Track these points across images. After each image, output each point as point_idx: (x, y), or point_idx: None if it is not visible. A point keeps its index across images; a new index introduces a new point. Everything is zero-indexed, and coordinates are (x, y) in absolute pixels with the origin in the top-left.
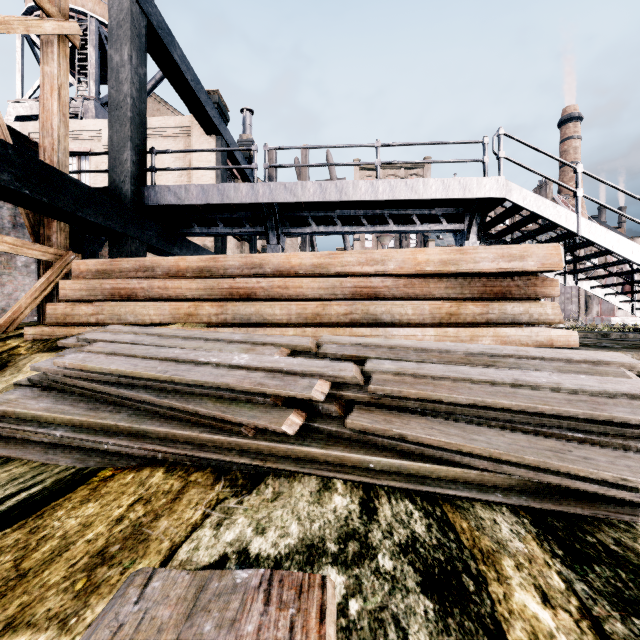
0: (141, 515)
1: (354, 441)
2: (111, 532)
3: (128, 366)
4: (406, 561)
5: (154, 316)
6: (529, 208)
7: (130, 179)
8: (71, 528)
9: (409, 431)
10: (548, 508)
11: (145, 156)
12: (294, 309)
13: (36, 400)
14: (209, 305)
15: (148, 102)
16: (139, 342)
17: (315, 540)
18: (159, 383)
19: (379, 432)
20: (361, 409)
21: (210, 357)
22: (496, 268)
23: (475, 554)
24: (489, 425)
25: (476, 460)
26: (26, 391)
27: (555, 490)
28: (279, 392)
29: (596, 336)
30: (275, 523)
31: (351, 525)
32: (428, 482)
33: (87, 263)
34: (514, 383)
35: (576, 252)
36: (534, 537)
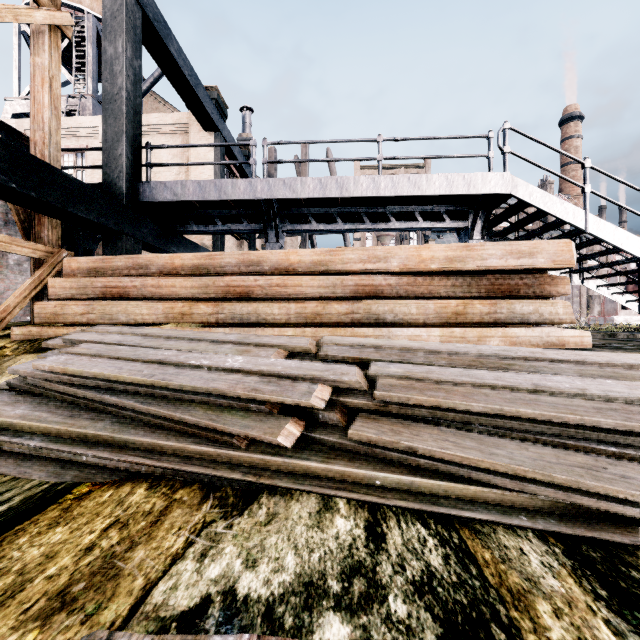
0: (115, 543)
1: (358, 454)
2: (77, 565)
3: (112, 369)
4: (422, 605)
5: (147, 315)
6: (535, 204)
7: (124, 175)
8: (31, 560)
9: (420, 444)
10: (581, 534)
11: (140, 151)
12: (293, 308)
13: (12, 406)
14: (204, 304)
15: (147, 100)
16: (127, 343)
17: (314, 576)
18: (145, 388)
19: (386, 444)
20: (365, 418)
21: (201, 359)
22: (504, 265)
23: (503, 595)
24: (509, 436)
25: (497, 477)
26: (3, 396)
27: (588, 513)
28: (275, 399)
29: (603, 336)
30: (268, 553)
31: (356, 556)
32: (442, 502)
33: (78, 261)
34: (534, 389)
35: (582, 250)
36: (570, 572)
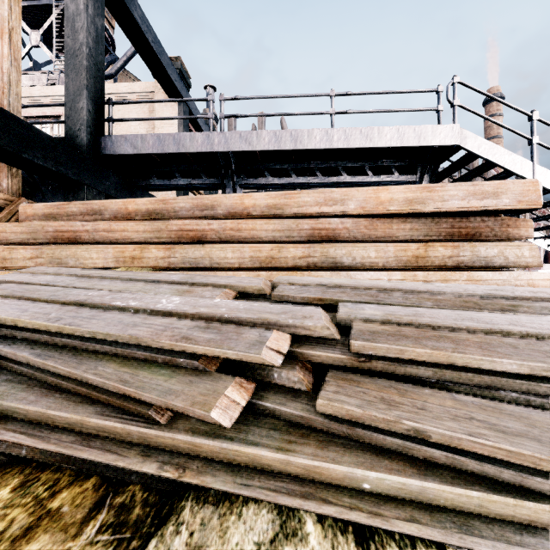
0: None
1: (331, 434)
2: None
3: (13, 312)
4: None
5: (97, 260)
6: (484, 156)
7: (86, 127)
8: None
9: (433, 425)
10: None
11: (103, 107)
12: (247, 252)
13: None
14: (156, 248)
15: (121, 78)
16: (54, 283)
17: None
18: (47, 335)
19: (377, 423)
20: (340, 378)
21: (129, 300)
22: (467, 207)
23: None
24: None
25: None
26: None
27: None
28: (211, 351)
29: None
30: None
31: None
32: (478, 526)
33: (34, 207)
34: None
35: None
36: None
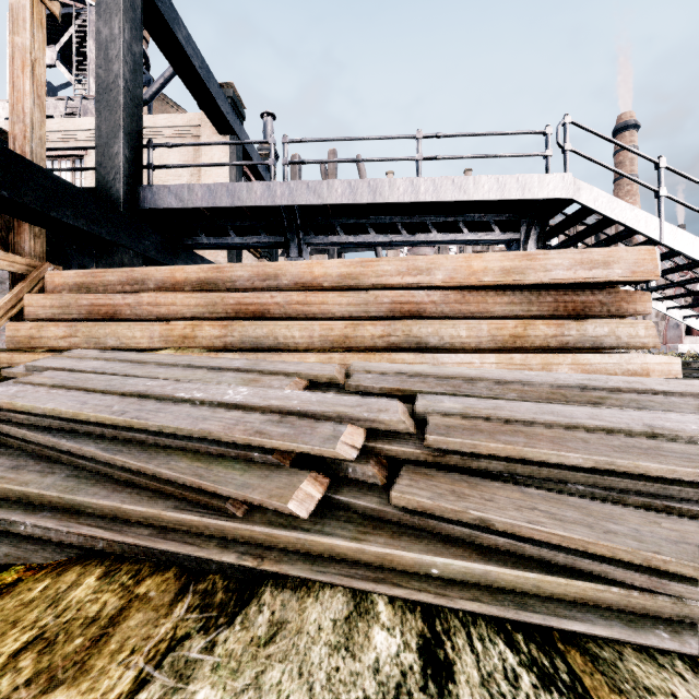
0: (22, 682)
1: (404, 526)
2: None
3: (72, 404)
4: None
5: (141, 339)
6: (601, 211)
7: (122, 177)
8: None
9: (497, 514)
10: None
11: (141, 151)
12: (317, 330)
13: None
14: (210, 325)
15: (157, 104)
16: (104, 371)
17: None
18: (113, 430)
19: (446, 514)
20: (414, 473)
21: (193, 391)
22: (573, 278)
23: None
24: (623, 502)
25: (618, 569)
26: None
27: None
28: (286, 446)
29: None
30: None
31: None
32: (533, 604)
33: (63, 275)
34: (649, 432)
35: None
36: None
